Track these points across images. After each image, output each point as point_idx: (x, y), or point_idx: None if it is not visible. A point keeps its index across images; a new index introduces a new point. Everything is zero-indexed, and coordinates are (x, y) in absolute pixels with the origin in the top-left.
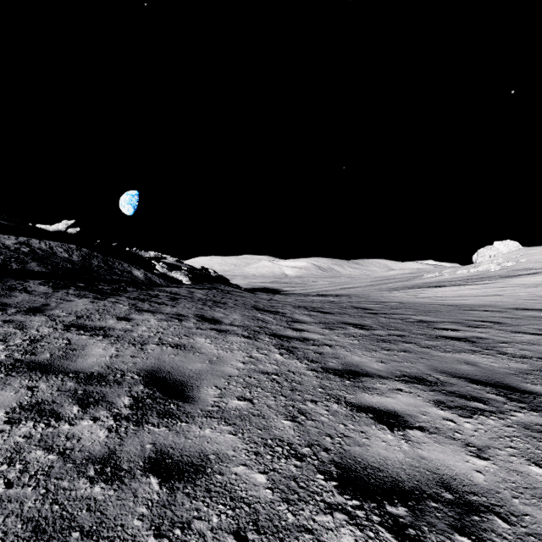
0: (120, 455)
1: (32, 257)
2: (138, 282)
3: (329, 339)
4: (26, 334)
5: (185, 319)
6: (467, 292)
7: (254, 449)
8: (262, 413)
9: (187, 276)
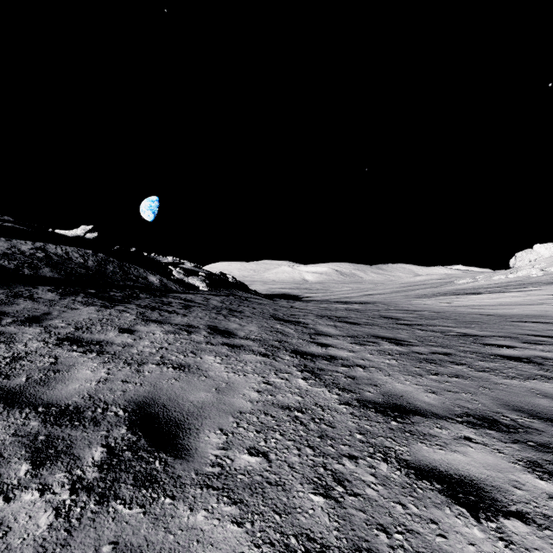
0: None
1: (46, 262)
2: (152, 288)
3: (361, 357)
4: (10, 350)
5: (195, 331)
6: (508, 300)
7: None
8: (281, 480)
9: (204, 282)
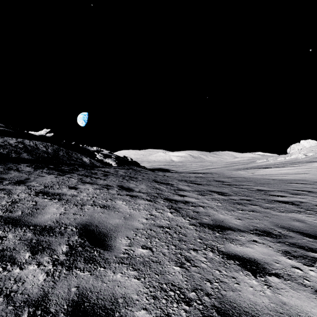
0: (51, 297)
1: (24, 150)
2: (85, 165)
3: (202, 202)
4: (10, 198)
5: (111, 188)
6: (285, 171)
7: (153, 293)
8: (158, 260)
9: (115, 161)
